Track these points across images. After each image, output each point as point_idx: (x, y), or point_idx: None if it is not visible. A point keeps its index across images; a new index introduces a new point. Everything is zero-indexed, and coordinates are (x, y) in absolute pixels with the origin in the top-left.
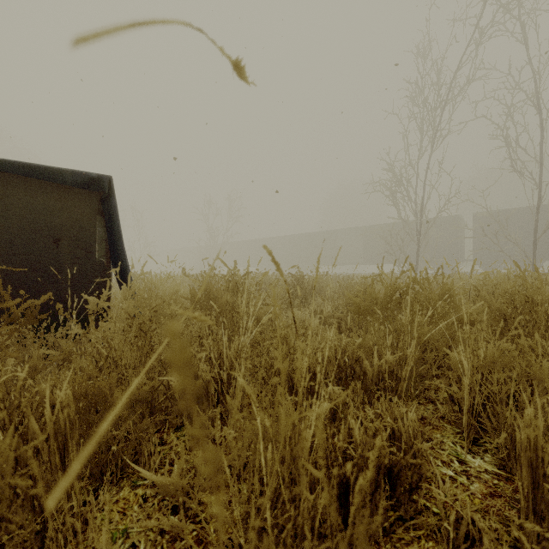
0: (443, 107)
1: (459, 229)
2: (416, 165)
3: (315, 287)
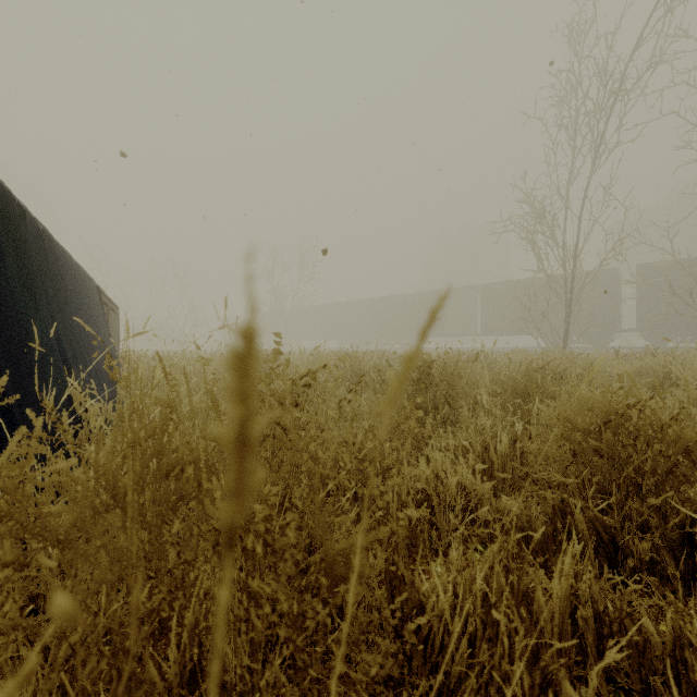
0: (612, 105)
1: (615, 287)
2: (566, 193)
3: (453, 384)
